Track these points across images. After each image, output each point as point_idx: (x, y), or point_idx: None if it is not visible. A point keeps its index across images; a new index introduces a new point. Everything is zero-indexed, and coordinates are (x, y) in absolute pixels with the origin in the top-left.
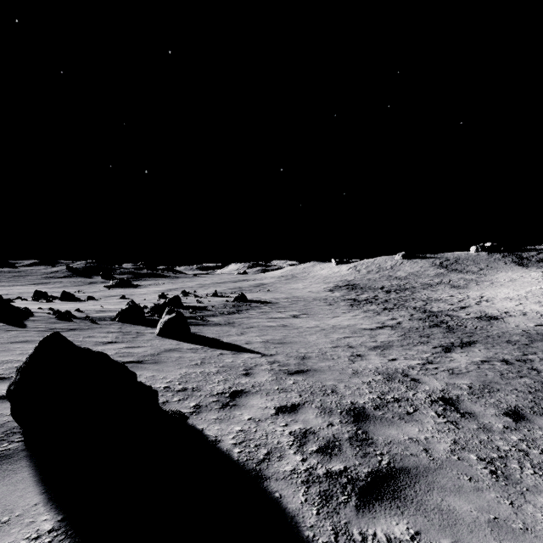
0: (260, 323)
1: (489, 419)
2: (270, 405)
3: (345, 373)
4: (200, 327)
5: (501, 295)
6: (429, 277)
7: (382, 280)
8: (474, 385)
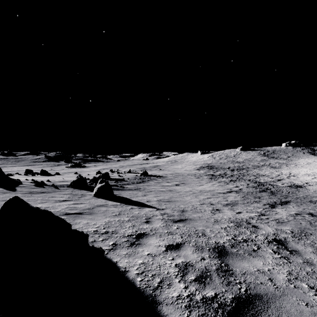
0: (155, 189)
1: (310, 255)
2: (162, 244)
3: (210, 221)
4: (120, 191)
5: (302, 172)
6: (257, 161)
7: (228, 163)
8: (294, 230)
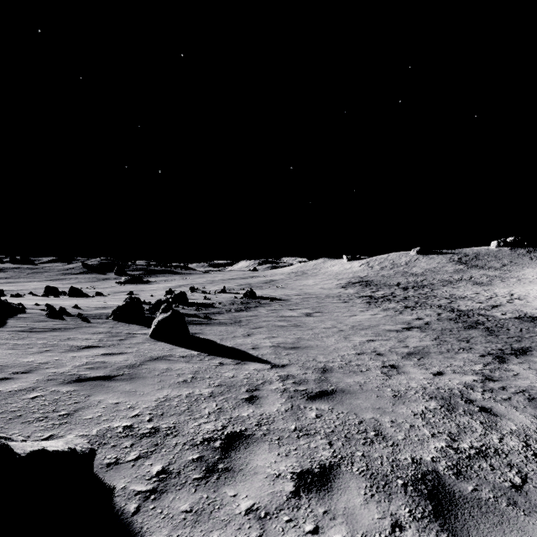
0: (269, 322)
1: None
2: (284, 470)
3: (384, 396)
4: (203, 326)
5: (533, 293)
6: (448, 273)
7: (397, 276)
8: None
